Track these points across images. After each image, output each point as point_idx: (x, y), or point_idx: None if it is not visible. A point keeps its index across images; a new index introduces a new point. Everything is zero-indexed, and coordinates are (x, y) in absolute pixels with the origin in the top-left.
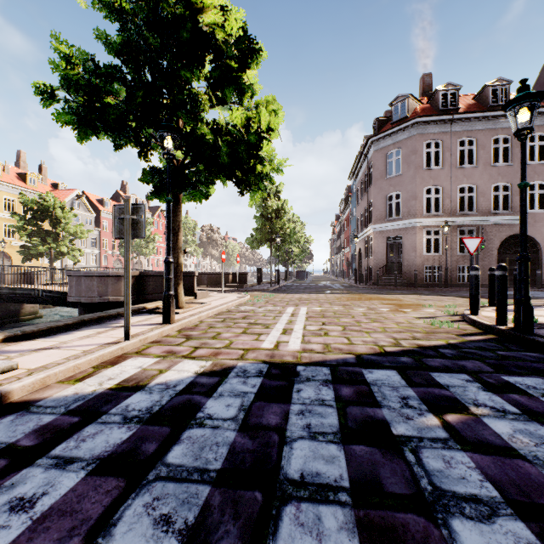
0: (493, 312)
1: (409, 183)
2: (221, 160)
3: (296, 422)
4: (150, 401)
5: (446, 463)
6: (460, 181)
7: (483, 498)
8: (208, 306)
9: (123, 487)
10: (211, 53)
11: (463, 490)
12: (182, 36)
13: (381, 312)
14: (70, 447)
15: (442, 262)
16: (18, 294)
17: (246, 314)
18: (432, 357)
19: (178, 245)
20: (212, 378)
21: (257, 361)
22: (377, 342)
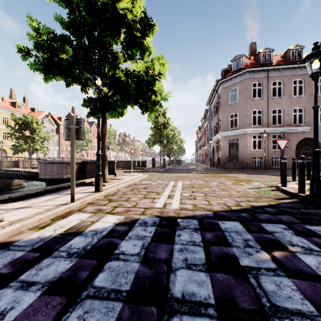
0: (295, 185)
1: (242, 107)
2: (130, 92)
3: (178, 257)
4: (85, 242)
5: (277, 286)
6: (273, 106)
7: (305, 312)
8: (123, 181)
9: (64, 303)
10: (124, 27)
11: (291, 306)
12: (106, 17)
13: (227, 184)
14: (32, 274)
15: (262, 154)
16: (9, 173)
17: (145, 185)
18: (260, 213)
19: (105, 144)
20: (124, 227)
21: (153, 216)
22: (226, 203)
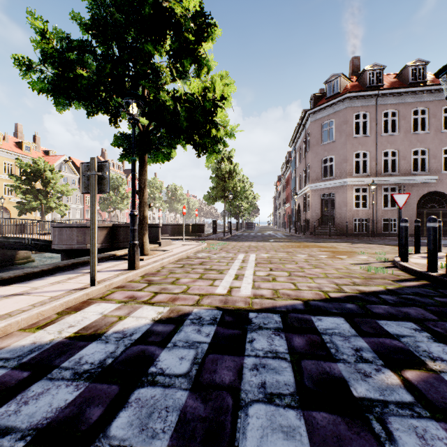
0: (420, 259)
1: (341, 148)
2: (180, 124)
3: (250, 380)
4: (104, 352)
5: (421, 439)
6: (384, 146)
7: None
8: (170, 253)
9: None
10: (171, 29)
11: None
12: (144, 12)
13: (320, 258)
14: (9, 412)
15: (369, 215)
16: (11, 242)
17: (202, 260)
18: (375, 303)
19: (144, 200)
20: (167, 326)
21: (212, 307)
22: (321, 287)
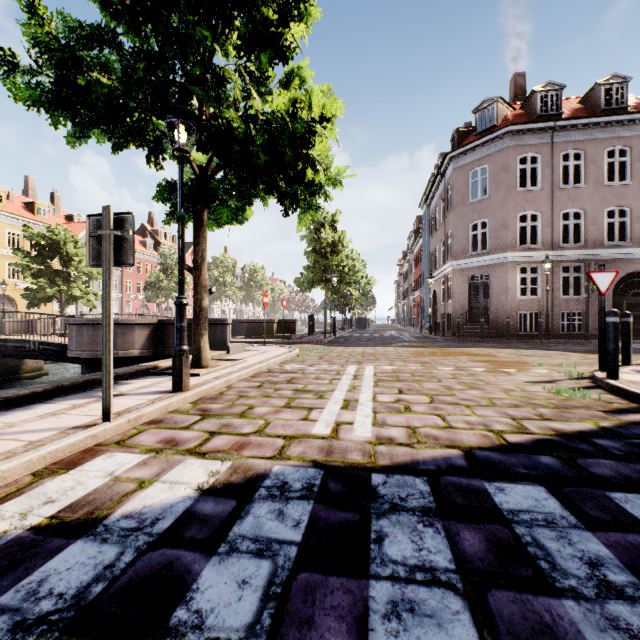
0: (635, 374)
1: (498, 208)
2: (255, 159)
3: None
4: (92, 567)
5: None
6: (563, 205)
7: None
8: (242, 364)
9: None
10: (241, 7)
11: None
12: None
13: (475, 373)
14: None
15: (541, 307)
16: (9, 347)
17: (292, 375)
18: (590, 456)
19: (202, 282)
20: (224, 502)
21: (305, 462)
22: (489, 424)
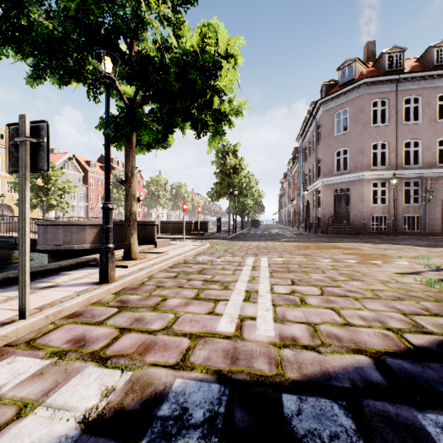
0: None
1: (356, 139)
2: (170, 85)
3: None
4: None
5: None
6: (405, 136)
7: None
8: (164, 256)
9: None
10: None
11: None
12: None
13: (350, 264)
14: None
15: (388, 212)
16: None
17: (202, 266)
18: None
19: (131, 192)
20: None
21: (209, 374)
22: (384, 320)
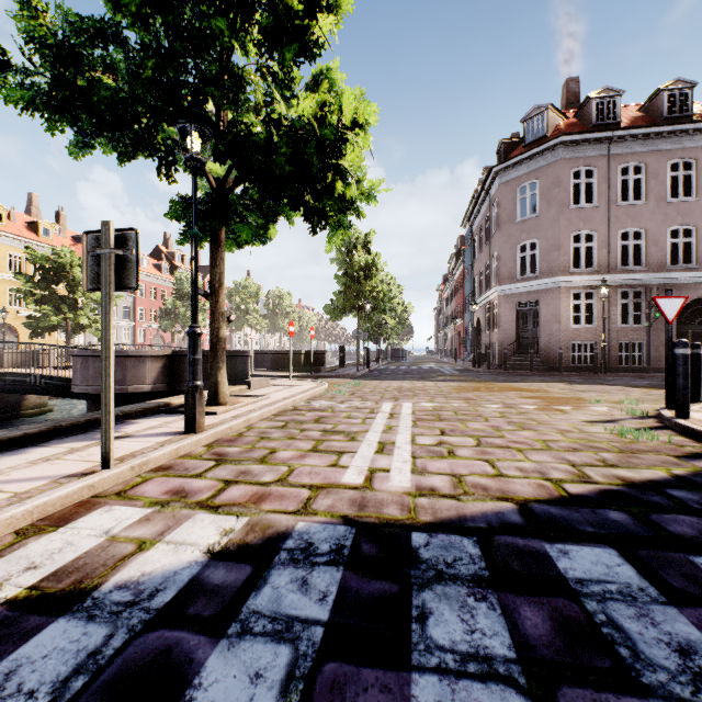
0: None
1: (549, 227)
2: (278, 169)
3: None
4: (73, 654)
5: None
6: (622, 224)
7: None
8: (265, 401)
9: None
10: None
11: None
12: None
13: (526, 411)
14: None
15: (596, 336)
16: (8, 381)
17: (320, 413)
18: (666, 510)
19: (219, 309)
20: (237, 569)
21: (334, 518)
22: (545, 471)
